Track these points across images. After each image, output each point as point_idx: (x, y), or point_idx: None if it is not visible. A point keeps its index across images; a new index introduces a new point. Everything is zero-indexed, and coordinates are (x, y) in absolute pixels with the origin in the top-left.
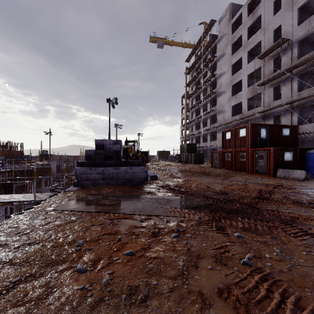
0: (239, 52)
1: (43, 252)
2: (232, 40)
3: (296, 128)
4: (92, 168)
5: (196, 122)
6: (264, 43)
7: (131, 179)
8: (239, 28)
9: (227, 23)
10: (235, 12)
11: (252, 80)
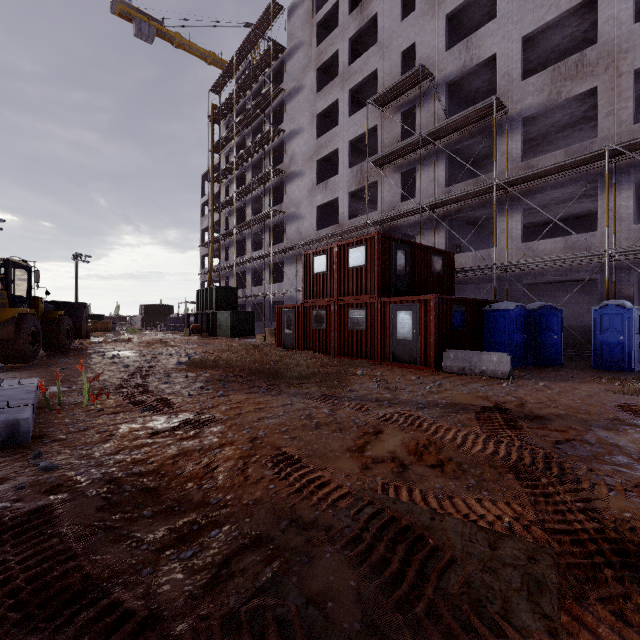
0: (333, 89)
1: None
2: (317, 60)
3: (451, 259)
4: None
5: (238, 238)
6: (383, 77)
7: None
8: (332, 35)
9: (307, 19)
10: (323, 1)
11: (355, 159)
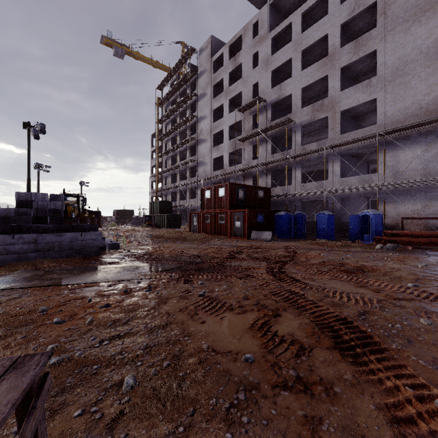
0: (221, 97)
1: (1, 321)
2: (213, 81)
3: (269, 191)
4: (16, 235)
5: (172, 173)
6: (244, 96)
7: (82, 249)
8: (221, 69)
9: (208, 58)
10: (217, 48)
11: (234, 132)
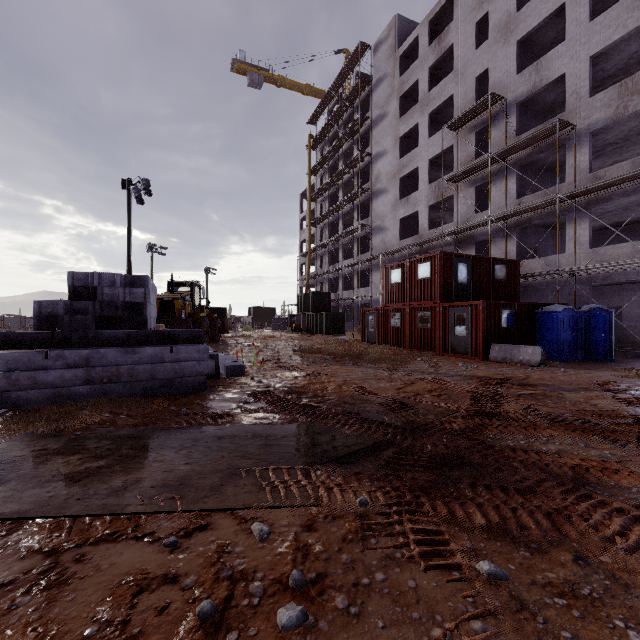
0: (413, 114)
1: None
2: (400, 89)
3: (516, 266)
4: (52, 351)
5: (331, 249)
6: (459, 101)
7: (172, 378)
8: (412, 67)
9: (390, 53)
10: (406, 34)
11: (436, 172)
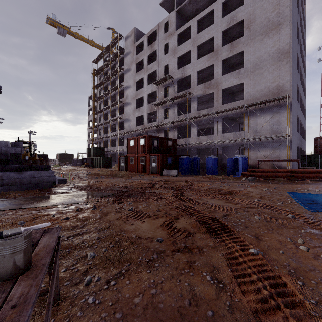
0: (142, 73)
1: None
2: (136, 60)
3: (175, 141)
4: None
5: (105, 126)
6: (158, 73)
7: (38, 183)
8: (141, 53)
9: (132, 43)
10: (139, 36)
11: (151, 99)
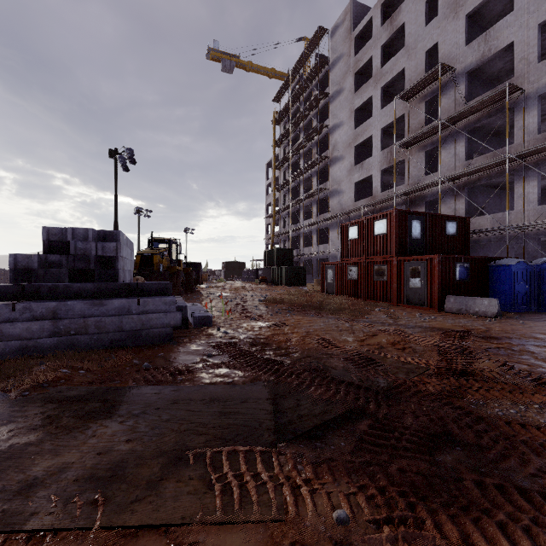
0: (367, 88)
1: None
2: (355, 67)
3: (467, 223)
4: (19, 303)
5: (293, 210)
6: (410, 74)
7: (139, 330)
8: (366, 46)
9: (346, 35)
10: (360, 17)
11: (387, 140)
